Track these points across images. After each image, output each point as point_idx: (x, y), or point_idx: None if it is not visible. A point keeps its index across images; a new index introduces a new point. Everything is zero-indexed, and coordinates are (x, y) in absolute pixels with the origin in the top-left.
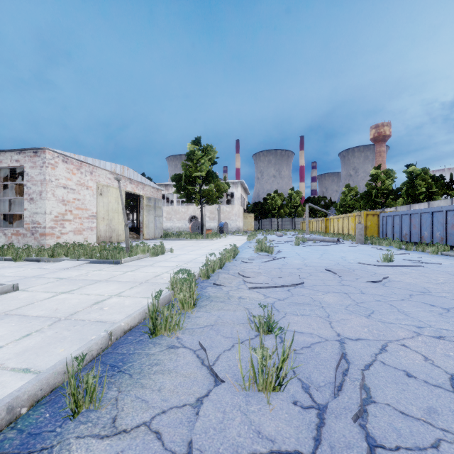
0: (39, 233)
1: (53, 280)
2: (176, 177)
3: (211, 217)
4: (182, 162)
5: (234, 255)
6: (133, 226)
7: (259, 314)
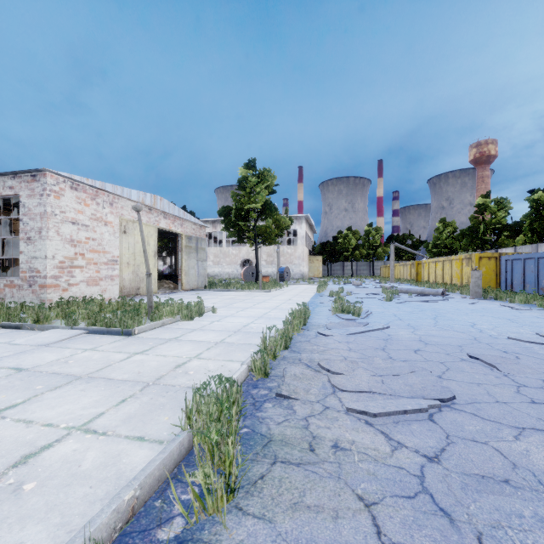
0: (38, 284)
1: (2, 374)
2: (225, 210)
3: (268, 261)
4: (232, 192)
5: (305, 320)
6: (171, 273)
7: (407, 542)
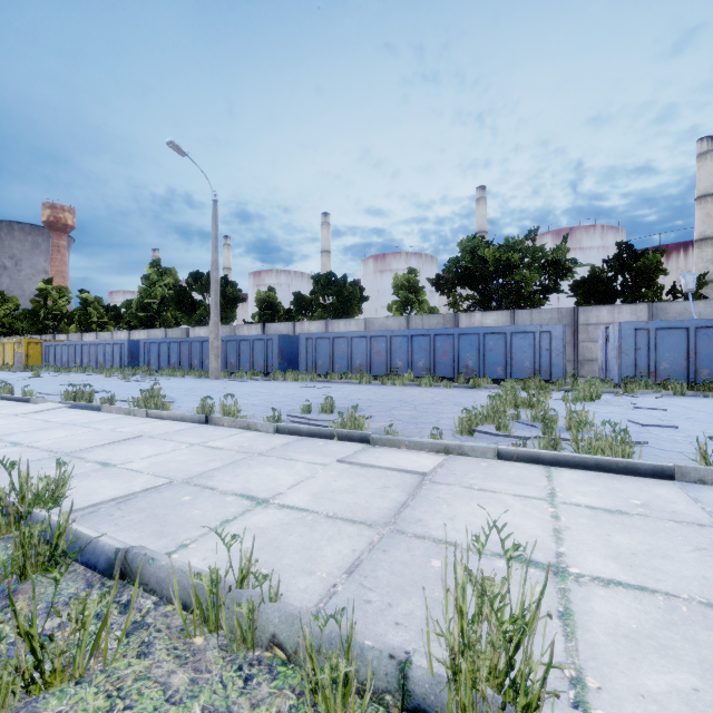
0: None
1: None
2: None
3: None
4: None
5: None
6: None
7: None
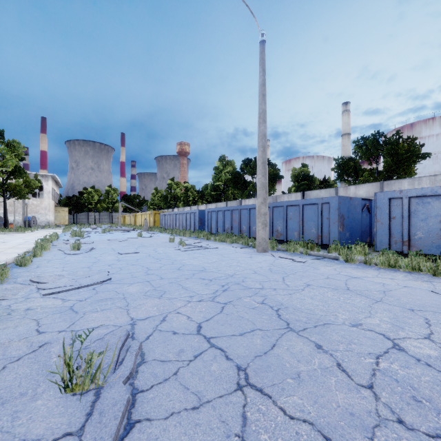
0: None
1: None
2: None
3: (10, 210)
4: None
5: (57, 237)
6: None
7: None
